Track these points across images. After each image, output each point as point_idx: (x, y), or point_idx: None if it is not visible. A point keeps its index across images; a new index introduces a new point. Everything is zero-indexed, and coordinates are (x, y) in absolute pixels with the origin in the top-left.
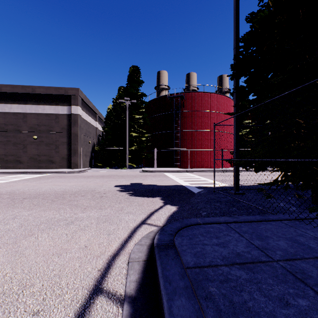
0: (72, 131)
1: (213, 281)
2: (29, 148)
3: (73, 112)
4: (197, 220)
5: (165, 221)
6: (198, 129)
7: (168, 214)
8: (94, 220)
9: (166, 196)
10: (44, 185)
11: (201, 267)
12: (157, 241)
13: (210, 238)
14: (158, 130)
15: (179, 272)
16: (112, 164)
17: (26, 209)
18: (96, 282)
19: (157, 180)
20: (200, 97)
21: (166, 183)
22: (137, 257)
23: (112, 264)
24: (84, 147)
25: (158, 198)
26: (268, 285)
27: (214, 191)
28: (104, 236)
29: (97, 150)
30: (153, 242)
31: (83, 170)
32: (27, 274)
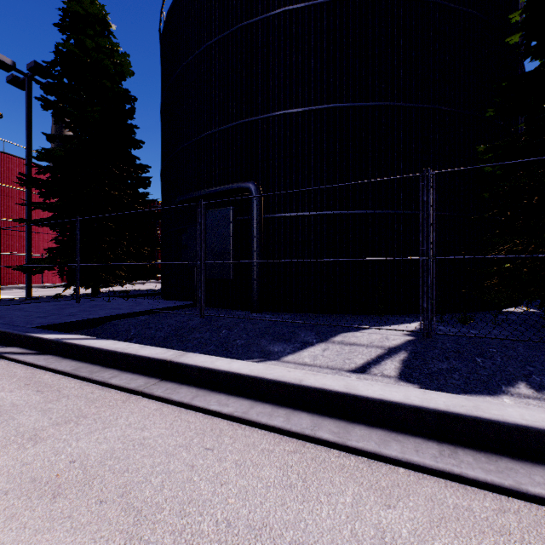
0: None
1: None
2: None
3: None
4: None
5: None
6: None
7: None
8: None
9: None
10: None
11: None
12: None
13: None
14: None
15: None
16: None
17: None
18: None
19: None
20: None
21: None
22: None
23: None
24: None
25: None
26: None
27: (1, 300)
28: None
29: None
30: None
31: None
32: None
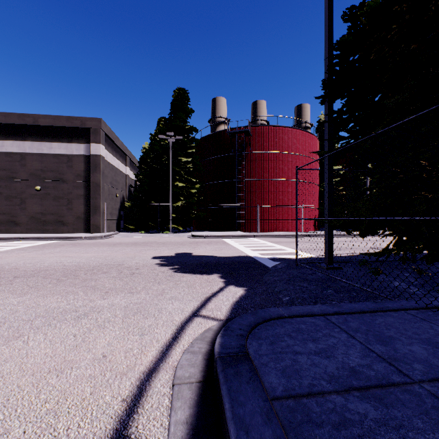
0: (92, 180)
1: (322, 425)
2: (28, 204)
3: (93, 152)
4: (278, 311)
5: (228, 312)
6: (270, 178)
7: (232, 300)
8: (120, 311)
9: (228, 272)
10: (48, 257)
11: (297, 396)
12: (220, 349)
13: (304, 341)
14: (214, 179)
15: (261, 407)
16: (149, 227)
17: (16, 295)
18: (117, 425)
19: (213, 248)
20: (272, 133)
21: (226, 253)
22: (187, 375)
23: (145, 387)
24: (109, 202)
25: (216, 275)
26: (417, 432)
27: (297, 265)
28: (134, 338)
29: (128, 207)
30: (212, 348)
31: (107, 235)
32: (0, 410)
